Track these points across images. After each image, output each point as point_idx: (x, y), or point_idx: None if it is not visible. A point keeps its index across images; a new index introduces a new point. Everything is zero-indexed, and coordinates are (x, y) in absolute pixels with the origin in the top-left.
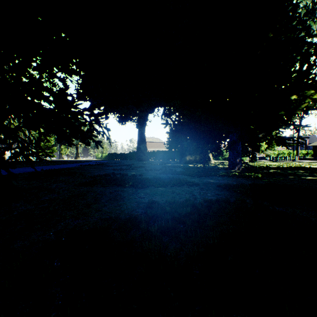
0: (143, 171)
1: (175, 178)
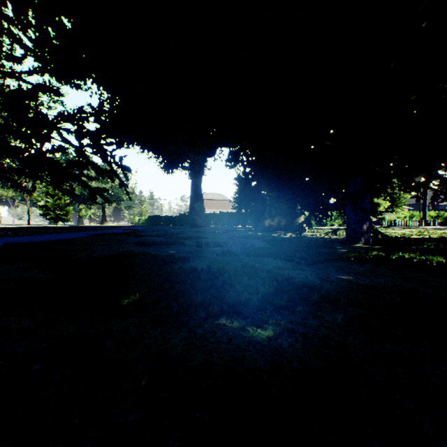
0: (193, 247)
1: (260, 269)
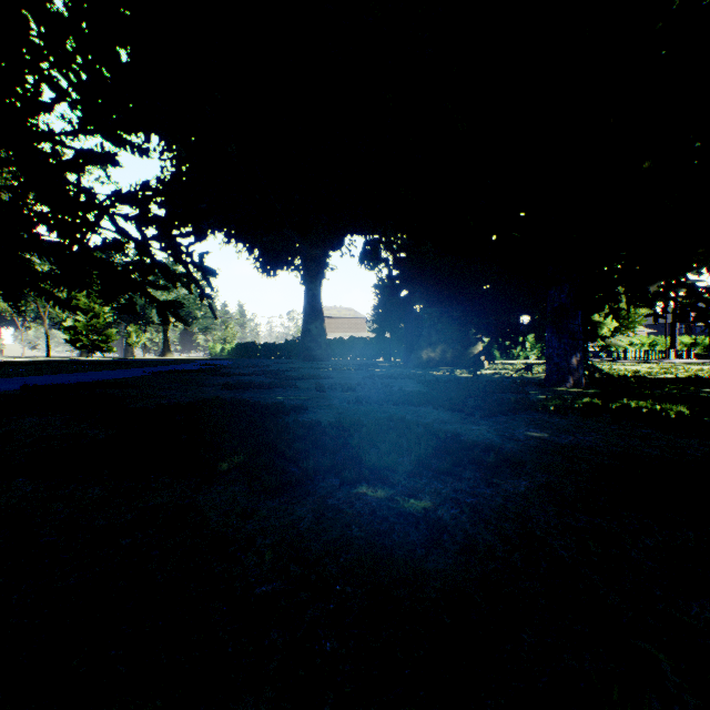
0: (311, 392)
1: (413, 422)
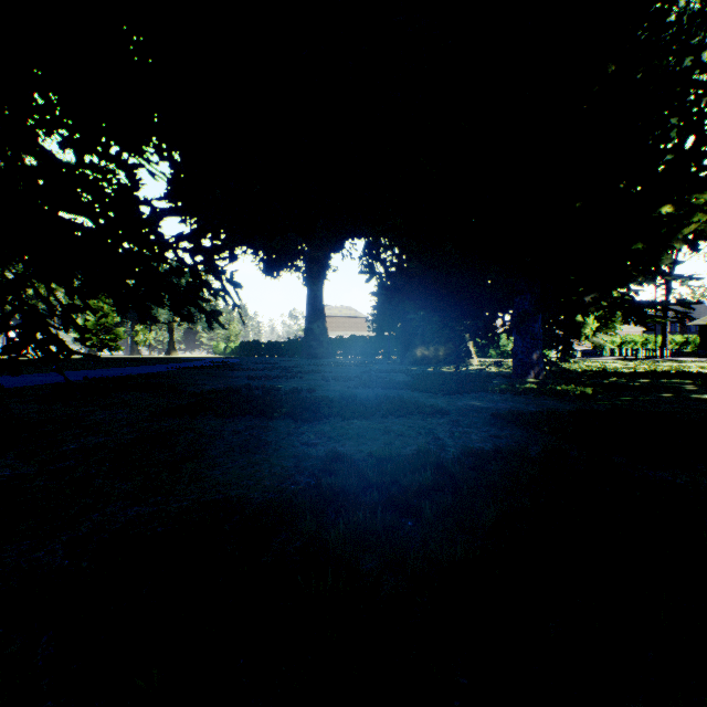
0: (318, 382)
1: (392, 396)
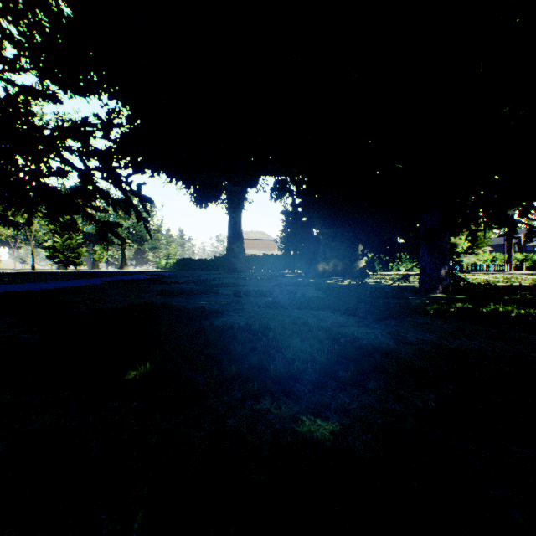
0: (229, 297)
1: (315, 326)
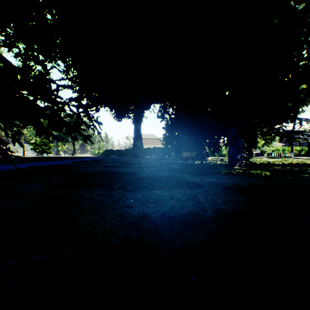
0: (138, 168)
1: (173, 176)
